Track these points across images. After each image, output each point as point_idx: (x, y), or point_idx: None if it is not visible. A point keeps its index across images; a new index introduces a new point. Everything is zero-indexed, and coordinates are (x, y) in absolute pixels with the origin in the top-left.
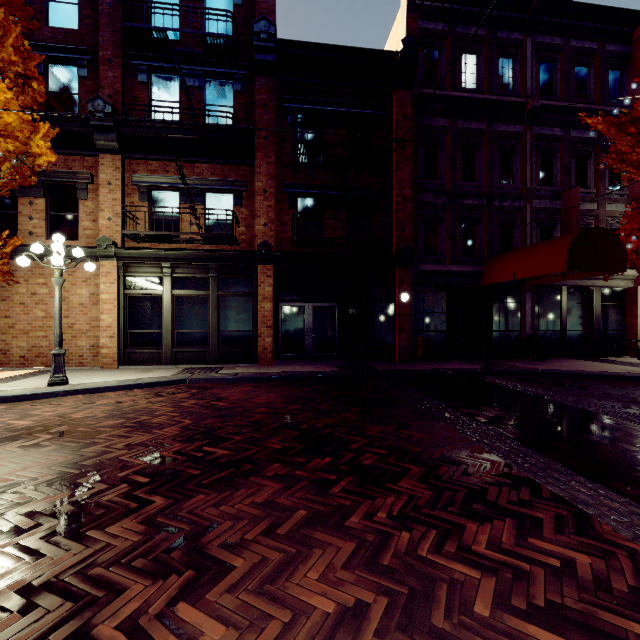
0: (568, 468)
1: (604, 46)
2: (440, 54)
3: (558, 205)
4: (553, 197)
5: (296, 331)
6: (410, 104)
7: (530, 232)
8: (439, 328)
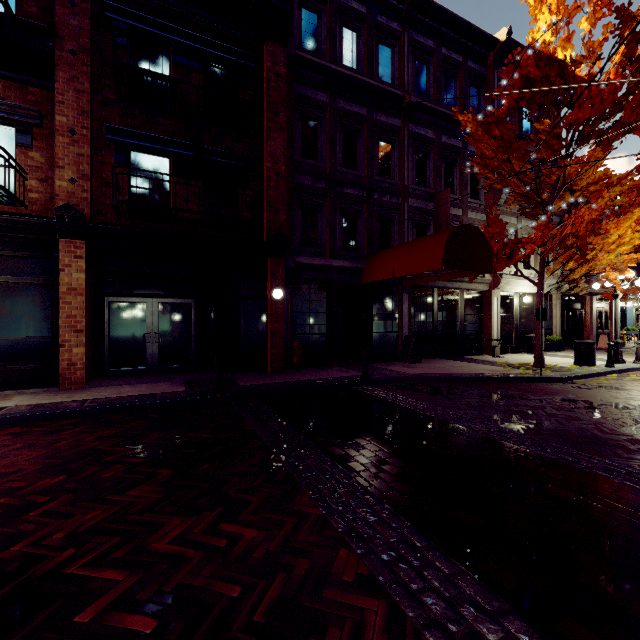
0: (490, 589)
1: (467, 62)
2: (320, 19)
3: (431, 207)
4: (427, 198)
5: (133, 336)
6: (285, 63)
7: (407, 231)
8: (318, 330)
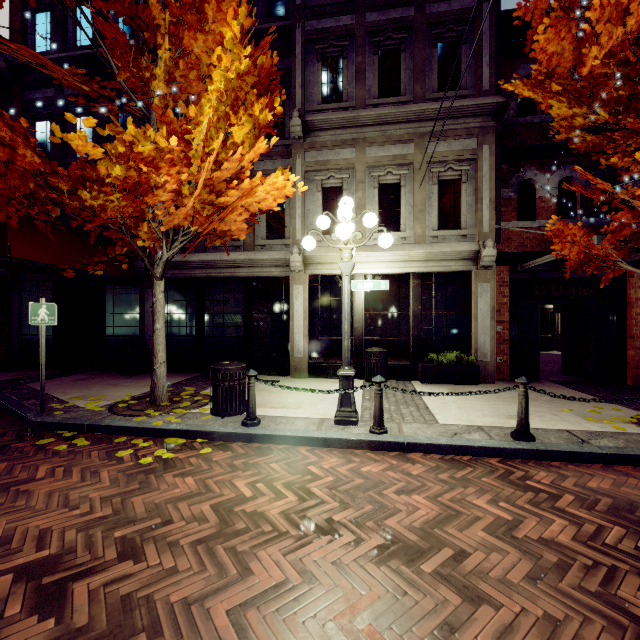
0: None
1: None
2: (52, 14)
3: None
4: None
5: None
6: None
7: None
8: (47, 332)
